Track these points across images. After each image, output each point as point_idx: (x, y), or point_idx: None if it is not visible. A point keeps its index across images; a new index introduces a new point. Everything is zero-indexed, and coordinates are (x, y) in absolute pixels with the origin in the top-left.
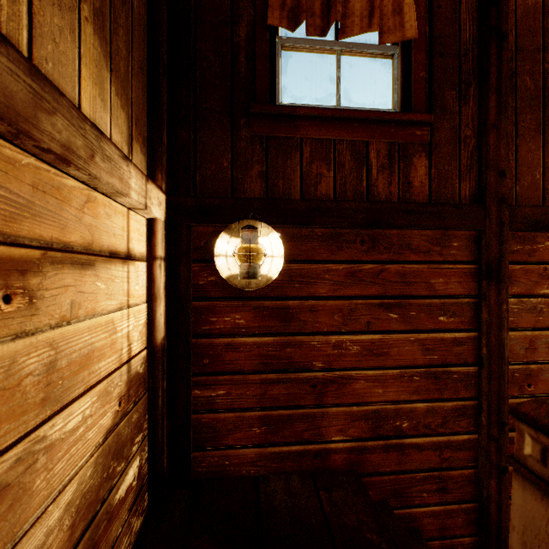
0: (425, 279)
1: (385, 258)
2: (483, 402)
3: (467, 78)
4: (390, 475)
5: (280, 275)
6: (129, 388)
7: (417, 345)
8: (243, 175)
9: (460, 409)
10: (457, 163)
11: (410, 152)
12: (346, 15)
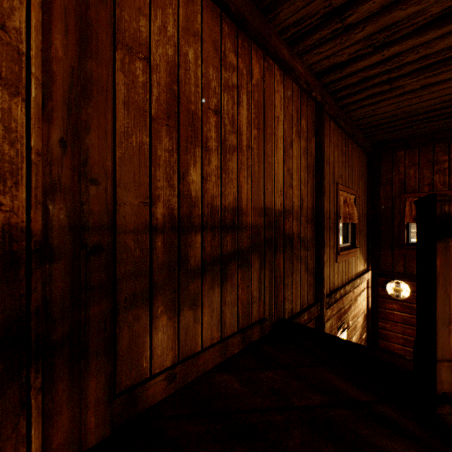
0: None
1: None
2: None
3: None
4: None
5: (410, 296)
6: (364, 317)
7: None
8: (396, 264)
9: None
10: None
11: None
12: None
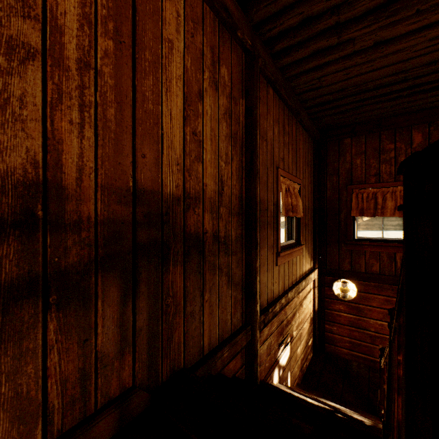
0: None
1: None
2: None
3: None
4: None
5: (356, 296)
6: (310, 320)
7: None
8: (342, 262)
9: None
10: None
11: None
12: (384, 208)
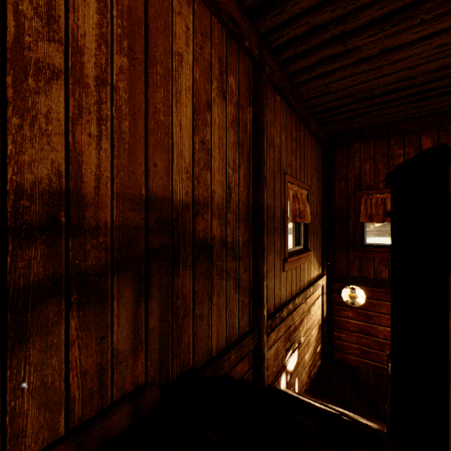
0: None
1: None
2: None
3: None
4: None
5: (365, 302)
6: (318, 327)
7: None
8: (351, 268)
9: None
10: None
11: None
12: None
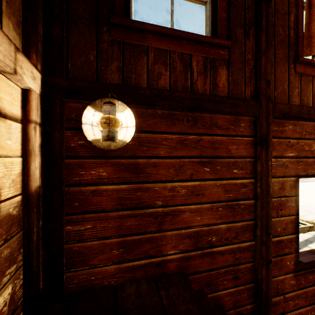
0: (226, 146)
1: (202, 132)
2: (258, 221)
3: (249, 23)
4: (205, 273)
5: (133, 141)
6: None
7: (221, 188)
8: (105, 67)
9: (245, 227)
10: (243, 75)
11: (217, 64)
12: None
